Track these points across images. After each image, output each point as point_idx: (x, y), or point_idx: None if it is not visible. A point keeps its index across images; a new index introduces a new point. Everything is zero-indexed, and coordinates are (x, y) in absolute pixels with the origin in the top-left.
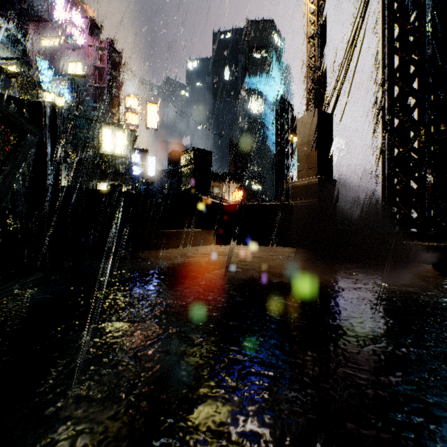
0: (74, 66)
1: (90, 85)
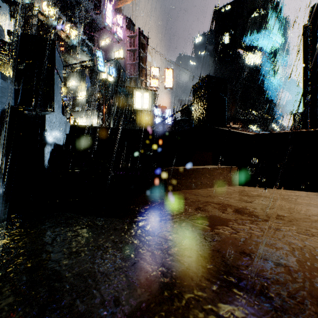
0: (118, 53)
1: (128, 63)
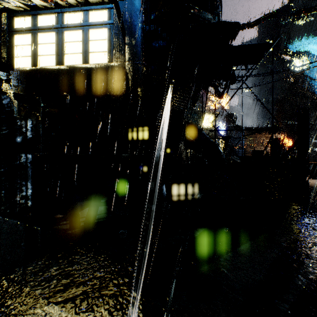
0: None
1: None
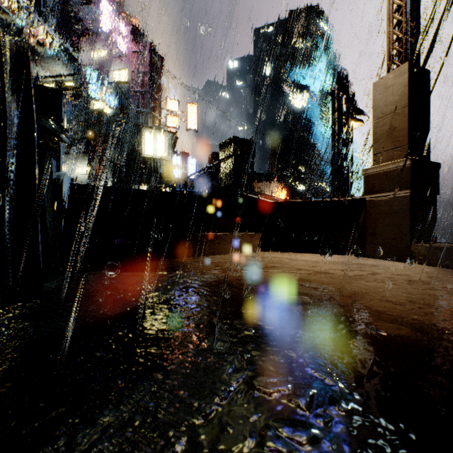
0: (119, 73)
1: (133, 91)
